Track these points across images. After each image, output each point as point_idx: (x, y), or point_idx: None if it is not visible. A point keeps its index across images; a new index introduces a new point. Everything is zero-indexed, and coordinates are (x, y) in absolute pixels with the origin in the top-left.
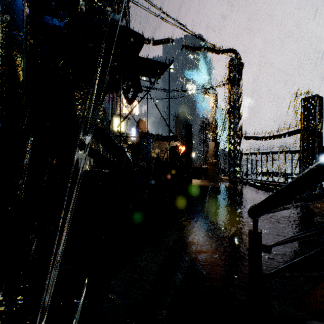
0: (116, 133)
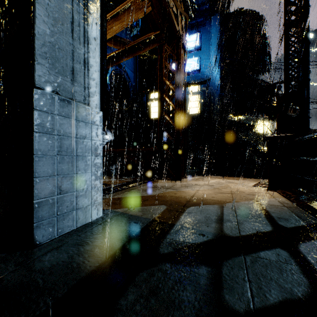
0: (262, 135)
